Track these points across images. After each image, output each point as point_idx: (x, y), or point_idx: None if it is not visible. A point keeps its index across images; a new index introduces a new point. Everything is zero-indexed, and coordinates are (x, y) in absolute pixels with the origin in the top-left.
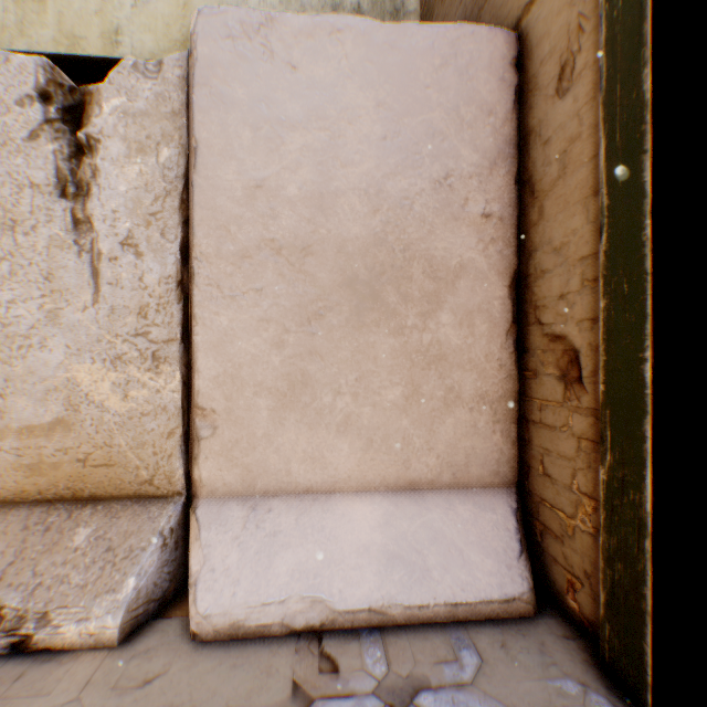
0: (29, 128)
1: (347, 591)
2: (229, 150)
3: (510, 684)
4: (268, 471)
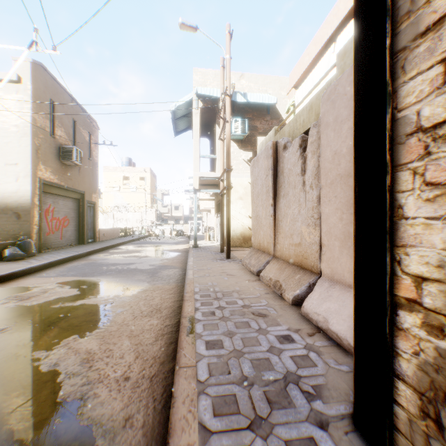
0: (297, 158)
1: (334, 324)
2: (328, 144)
3: (338, 377)
4: (337, 272)
